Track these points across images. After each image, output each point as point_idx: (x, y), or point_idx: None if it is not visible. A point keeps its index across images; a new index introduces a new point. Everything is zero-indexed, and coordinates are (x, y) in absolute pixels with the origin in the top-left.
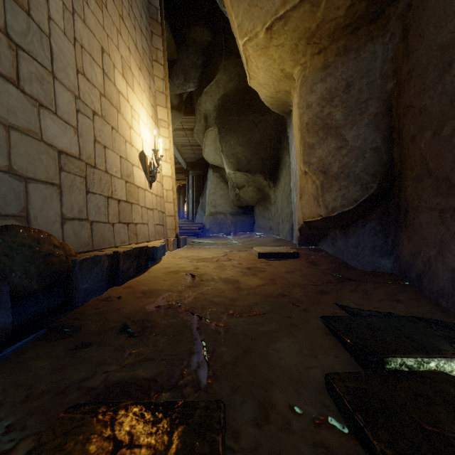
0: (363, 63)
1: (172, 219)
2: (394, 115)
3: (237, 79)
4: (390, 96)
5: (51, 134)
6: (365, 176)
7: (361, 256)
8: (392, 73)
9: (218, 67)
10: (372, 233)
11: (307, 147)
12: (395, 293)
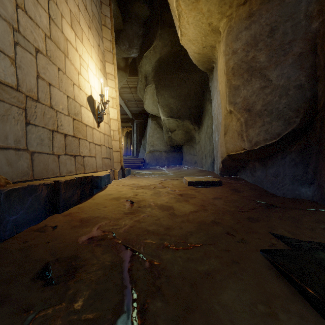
0: (287, 8)
1: (118, 154)
2: (319, 53)
3: (170, 45)
4: (315, 35)
5: None
6: (288, 112)
7: (281, 184)
8: (317, 13)
9: (155, 36)
10: (292, 164)
11: (232, 89)
12: (324, 221)
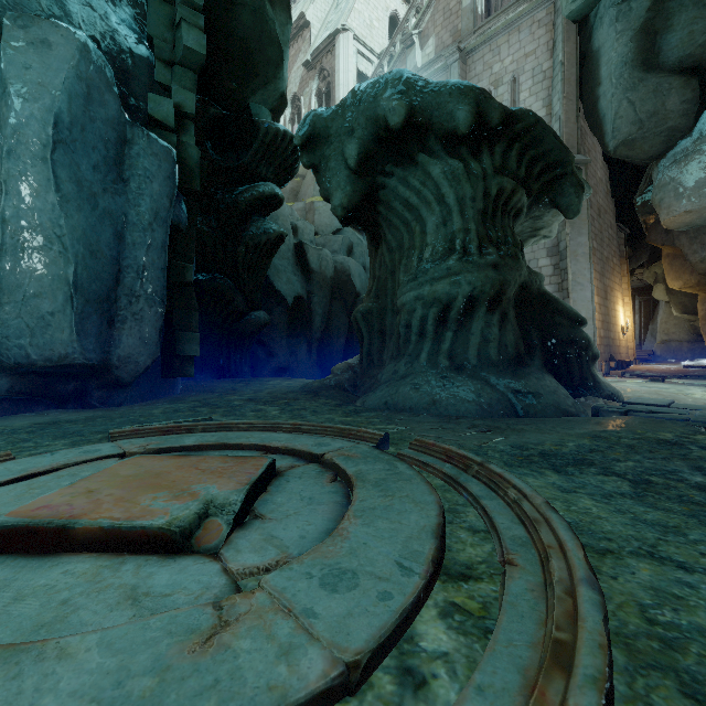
0: None
1: (631, 350)
2: None
3: None
4: None
5: (611, 336)
6: None
7: None
8: None
9: None
10: None
11: (701, 325)
12: None
